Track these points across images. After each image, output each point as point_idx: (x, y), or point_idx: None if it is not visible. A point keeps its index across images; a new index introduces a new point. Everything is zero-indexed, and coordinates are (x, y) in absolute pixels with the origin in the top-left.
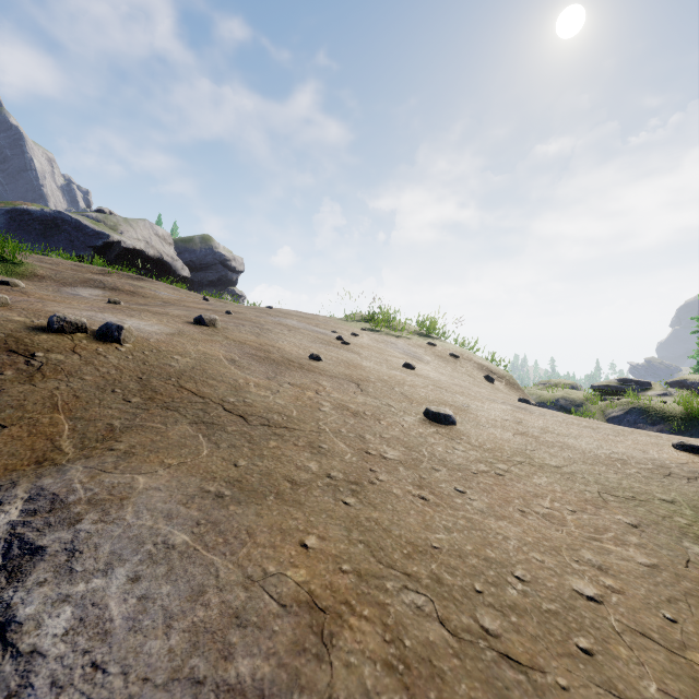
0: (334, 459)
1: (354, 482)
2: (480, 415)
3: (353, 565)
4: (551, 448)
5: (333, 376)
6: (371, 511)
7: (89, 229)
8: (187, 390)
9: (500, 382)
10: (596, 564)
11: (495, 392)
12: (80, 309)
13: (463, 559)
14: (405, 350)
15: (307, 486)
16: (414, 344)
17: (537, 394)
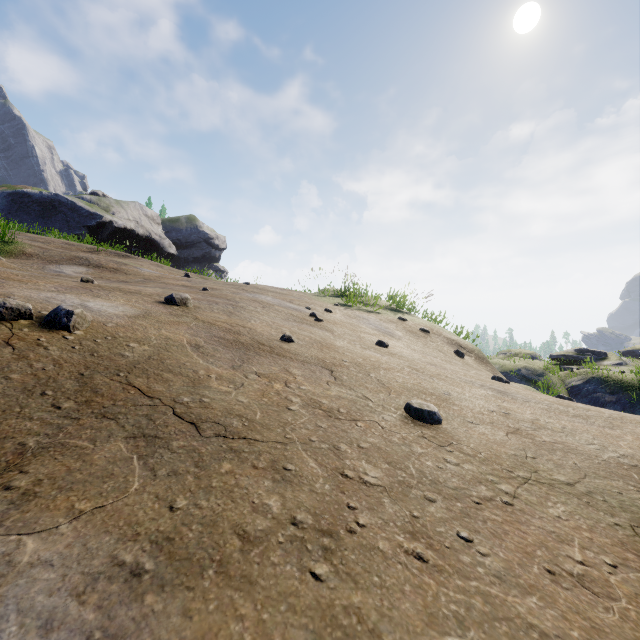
0: (302, 489)
1: (327, 531)
2: (464, 406)
3: None
4: (552, 453)
5: (305, 361)
6: (351, 591)
7: (83, 210)
8: (135, 388)
9: (470, 357)
10: None
11: (467, 369)
12: (41, 290)
13: None
14: (377, 325)
15: (263, 544)
16: (385, 319)
17: (500, 364)
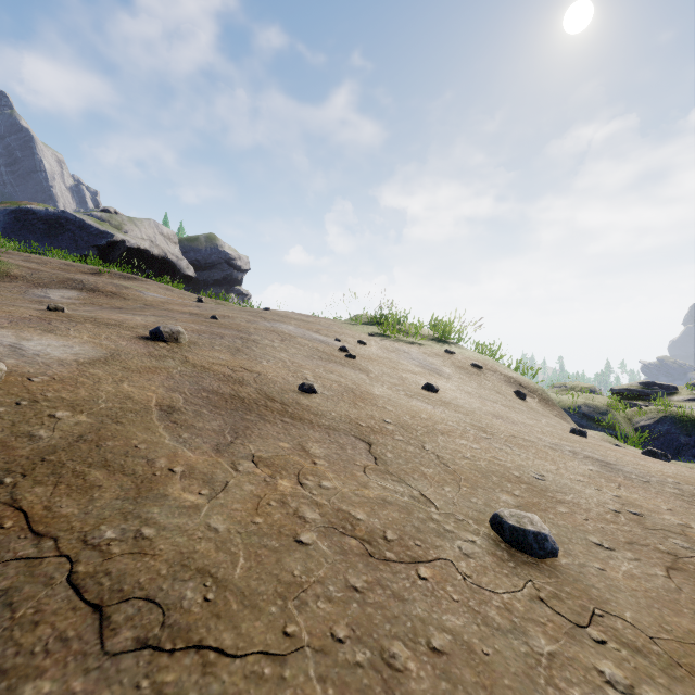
0: None
1: None
2: (573, 505)
3: None
4: None
5: (331, 426)
6: None
7: (92, 229)
8: (18, 512)
9: (533, 398)
10: None
11: (535, 417)
12: None
13: None
14: (421, 360)
15: None
16: (430, 352)
17: (556, 400)
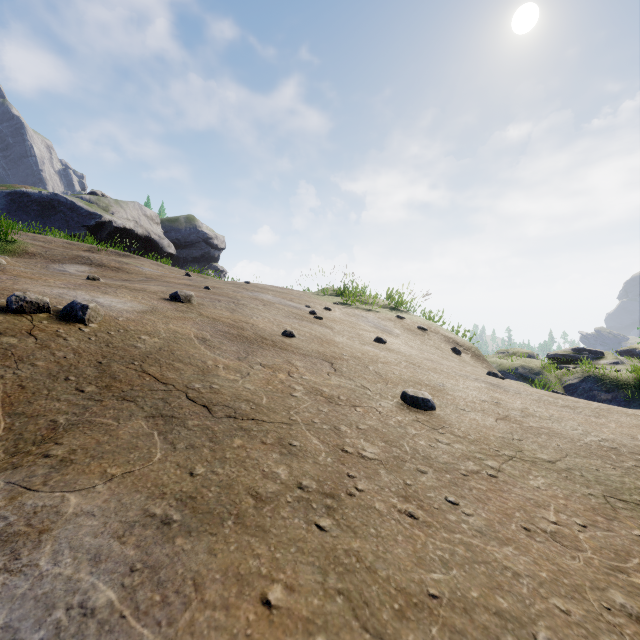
0: (306, 461)
1: (329, 493)
2: (457, 396)
3: (330, 635)
4: (538, 436)
5: (306, 354)
6: (351, 539)
7: (82, 210)
8: (149, 375)
9: (466, 354)
10: (632, 612)
11: (463, 365)
12: (53, 286)
13: (470, 615)
14: (376, 323)
15: (274, 503)
16: (384, 317)
17: (498, 363)
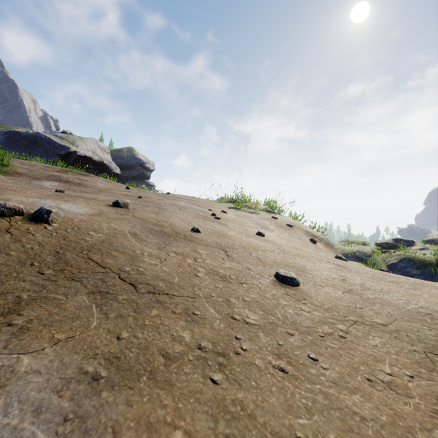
0: (205, 326)
1: (221, 353)
2: (315, 275)
3: None
4: (373, 305)
5: (208, 244)
6: (237, 390)
7: (56, 144)
8: (93, 261)
9: (320, 243)
10: None
11: (318, 251)
12: (29, 197)
13: None
14: (257, 221)
15: (179, 361)
16: (263, 218)
17: (341, 249)
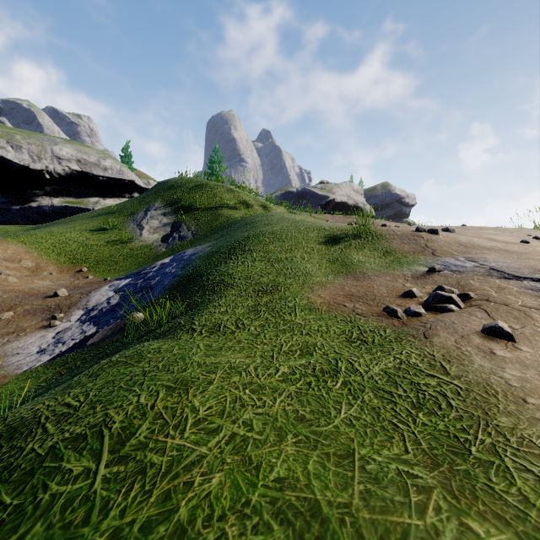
0: None
1: None
2: None
3: None
4: None
5: None
6: None
7: (318, 195)
8: (475, 246)
9: None
10: None
11: None
12: None
13: None
14: None
15: None
16: None
17: None
